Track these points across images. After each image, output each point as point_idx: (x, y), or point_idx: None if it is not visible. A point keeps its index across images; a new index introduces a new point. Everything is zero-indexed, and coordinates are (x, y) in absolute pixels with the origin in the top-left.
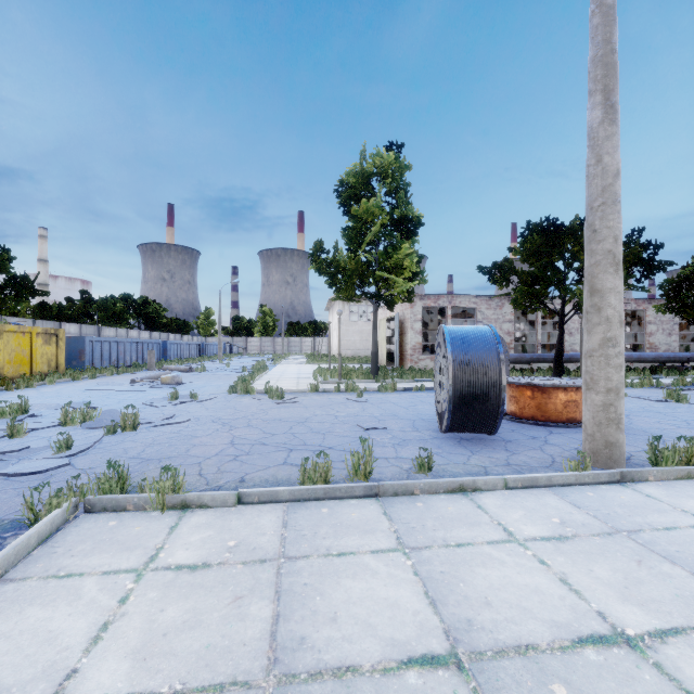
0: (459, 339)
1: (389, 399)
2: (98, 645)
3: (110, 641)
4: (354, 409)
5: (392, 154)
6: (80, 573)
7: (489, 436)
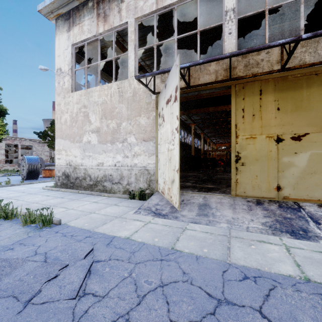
0: (29, 159)
1: None
2: None
3: None
4: None
5: None
6: None
7: (37, 180)
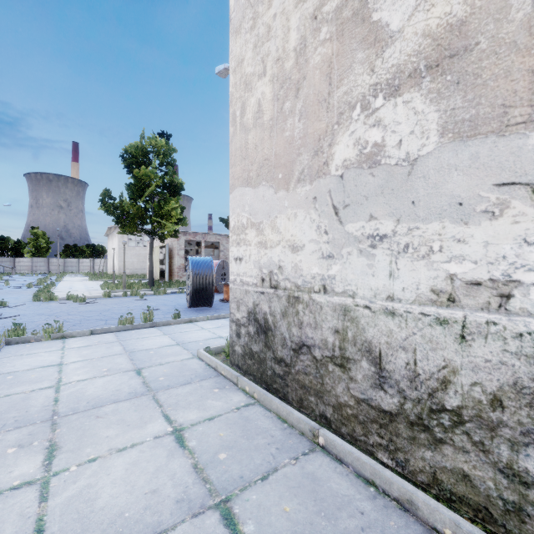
0: (195, 263)
1: (161, 298)
2: (65, 358)
3: (68, 357)
4: (139, 303)
5: (163, 141)
6: (34, 353)
7: (210, 308)
